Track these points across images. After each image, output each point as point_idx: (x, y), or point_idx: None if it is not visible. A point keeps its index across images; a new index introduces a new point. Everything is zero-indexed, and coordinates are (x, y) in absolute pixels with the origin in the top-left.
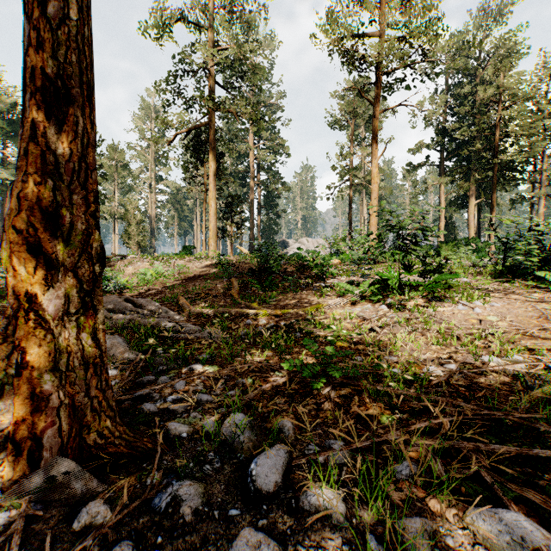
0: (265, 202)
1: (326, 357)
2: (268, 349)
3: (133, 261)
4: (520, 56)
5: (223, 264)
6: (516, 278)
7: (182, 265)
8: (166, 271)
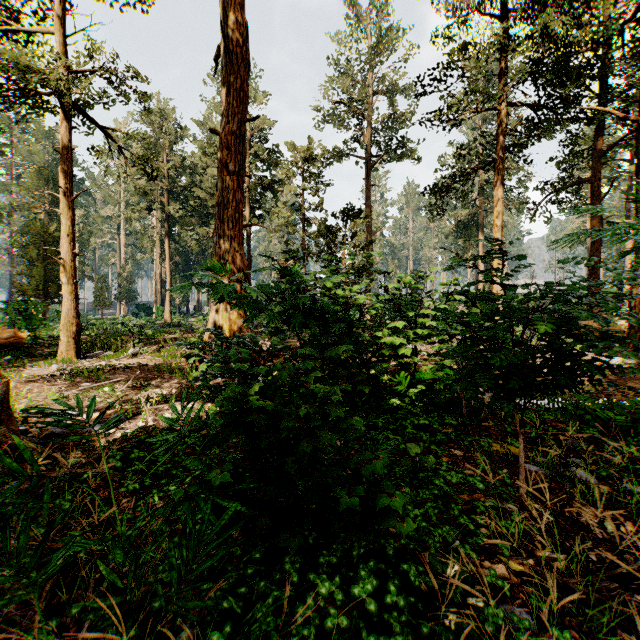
0: None
1: None
2: None
3: None
4: None
5: None
6: None
7: None
8: None
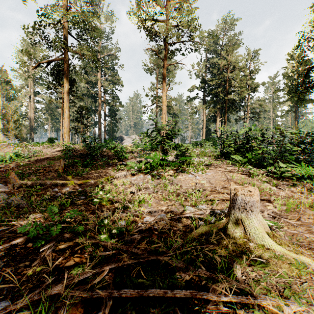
0: (109, 113)
1: (62, 219)
2: (43, 211)
3: (1, 147)
4: (237, 46)
5: (68, 150)
6: (226, 159)
7: (36, 150)
8: (23, 154)
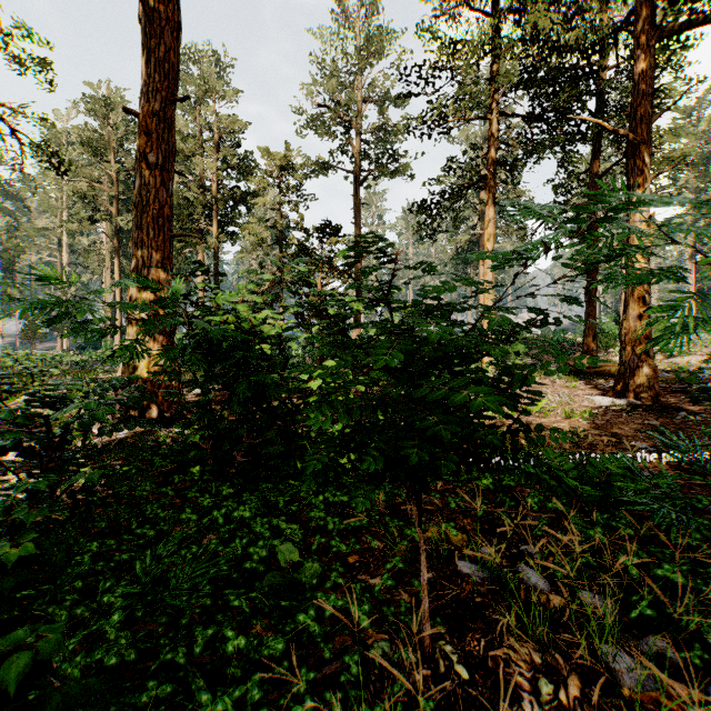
0: None
1: None
2: None
3: None
4: None
5: None
6: None
7: None
8: None
